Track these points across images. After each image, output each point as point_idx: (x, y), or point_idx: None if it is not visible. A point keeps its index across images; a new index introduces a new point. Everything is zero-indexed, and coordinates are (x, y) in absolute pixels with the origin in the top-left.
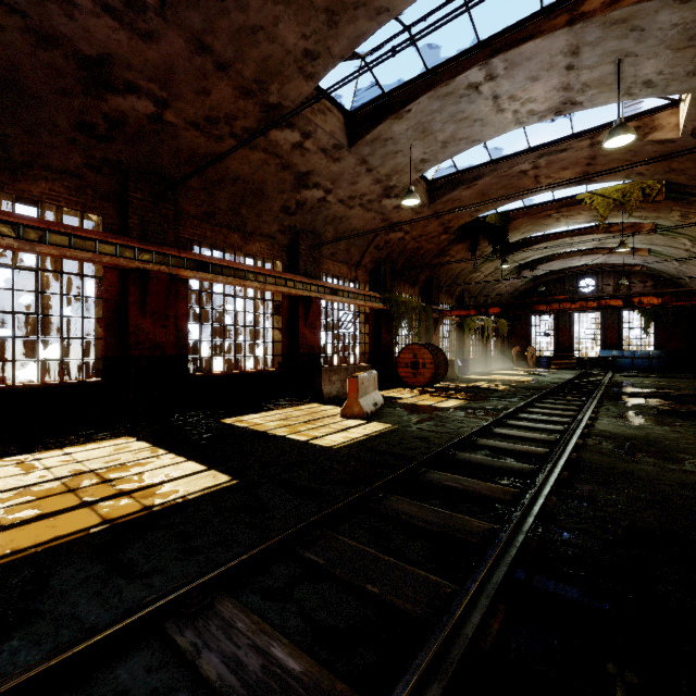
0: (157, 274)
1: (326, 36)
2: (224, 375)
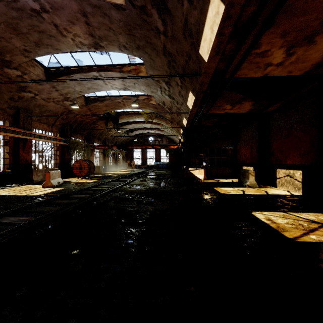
0: None
1: (35, 48)
2: None
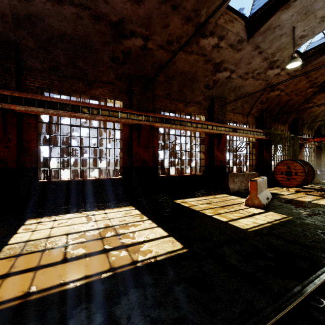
0: (144, 126)
1: None
2: (175, 176)
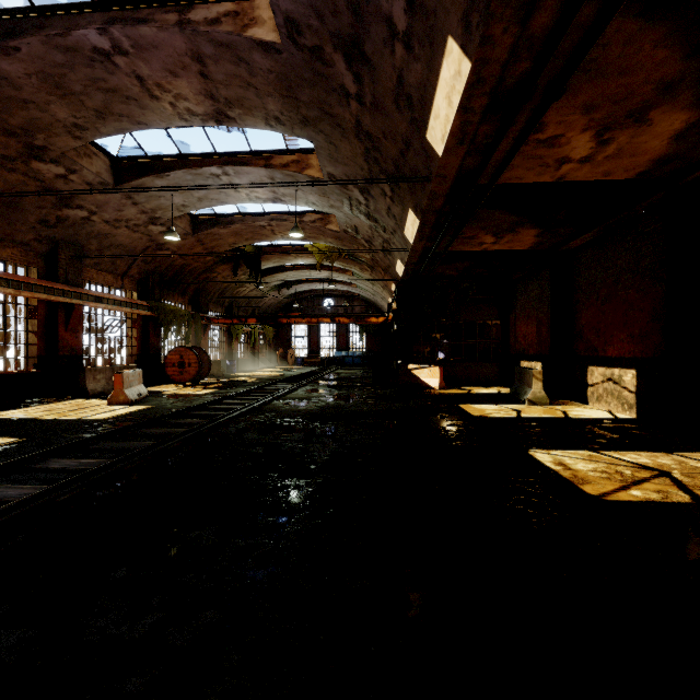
0: None
1: (95, 121)
2: None
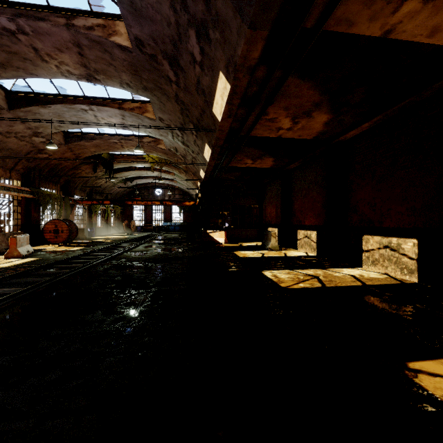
0: None
1: None
2: None
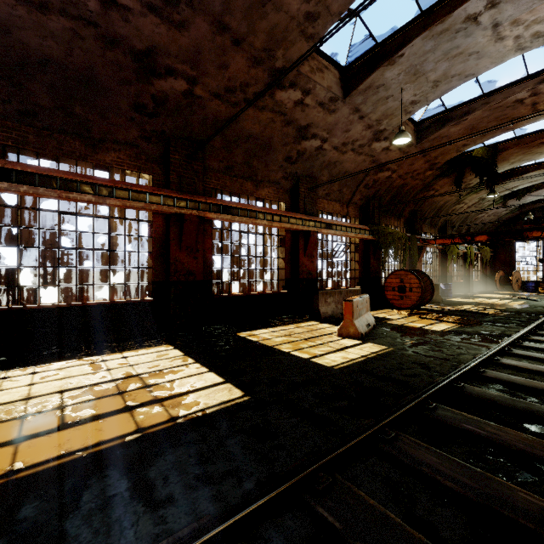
0: (189, 217)
1: None
2: (240, 296)
